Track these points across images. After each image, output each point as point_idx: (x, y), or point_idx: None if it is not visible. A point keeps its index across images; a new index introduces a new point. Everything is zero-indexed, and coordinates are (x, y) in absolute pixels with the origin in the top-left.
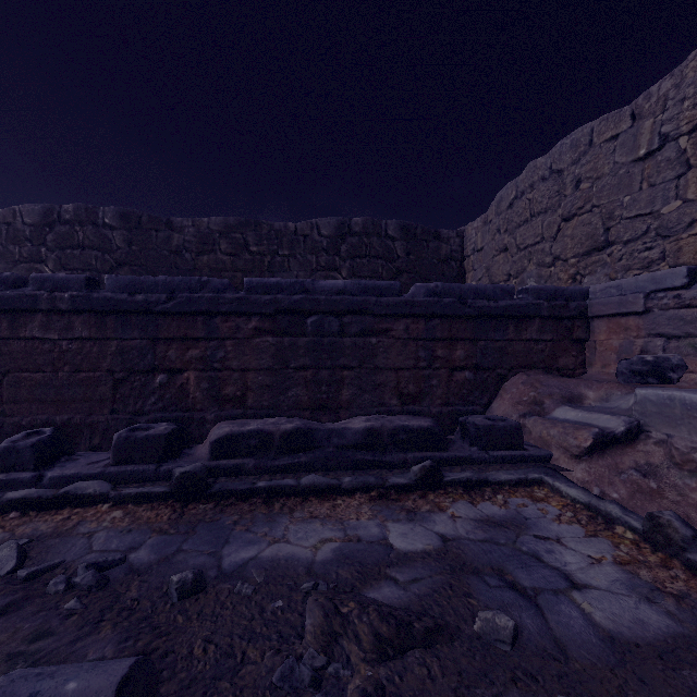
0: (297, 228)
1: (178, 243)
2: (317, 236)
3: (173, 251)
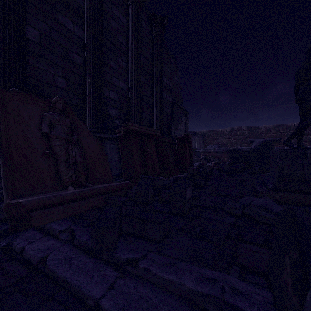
0: (295, 125)
1: (260, 132)
2: None
3: (259, 134)
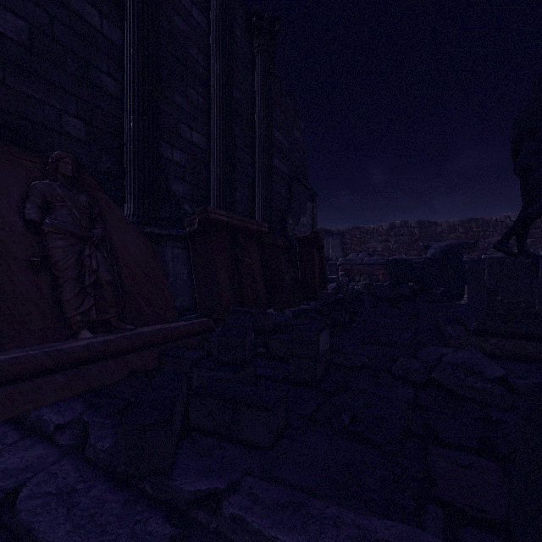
0: (497, 218)
1: (439, 230)
2: (508, 221)
3: (437, 234)
